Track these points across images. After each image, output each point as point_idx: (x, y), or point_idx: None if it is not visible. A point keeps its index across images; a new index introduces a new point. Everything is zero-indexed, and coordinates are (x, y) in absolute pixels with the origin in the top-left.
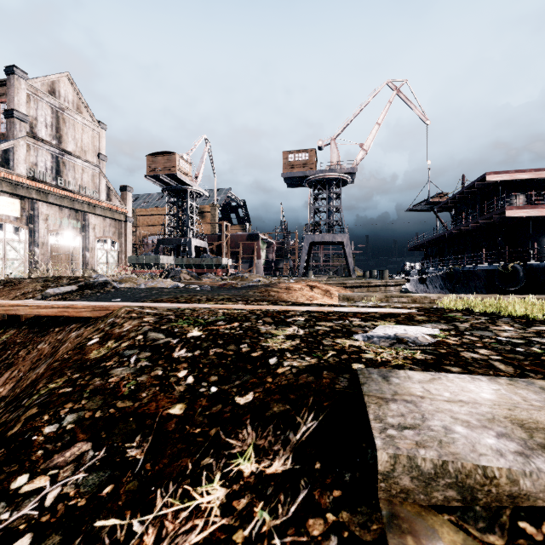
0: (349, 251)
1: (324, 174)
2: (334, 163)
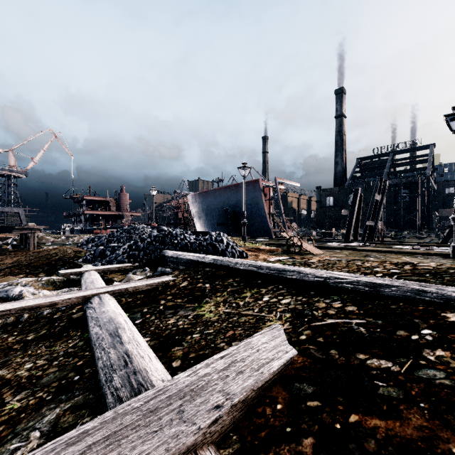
0: (24, 218)
1: (5, 172)
2: (12, 164)
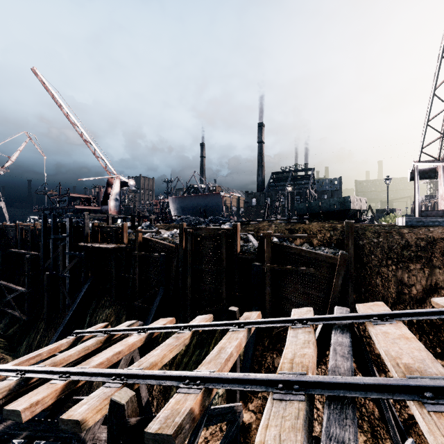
0: (6, 211)
1: None
2: None
